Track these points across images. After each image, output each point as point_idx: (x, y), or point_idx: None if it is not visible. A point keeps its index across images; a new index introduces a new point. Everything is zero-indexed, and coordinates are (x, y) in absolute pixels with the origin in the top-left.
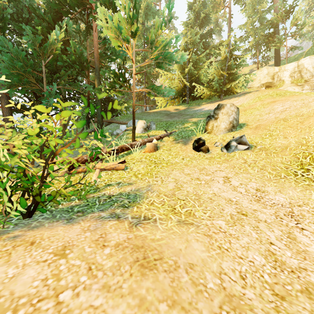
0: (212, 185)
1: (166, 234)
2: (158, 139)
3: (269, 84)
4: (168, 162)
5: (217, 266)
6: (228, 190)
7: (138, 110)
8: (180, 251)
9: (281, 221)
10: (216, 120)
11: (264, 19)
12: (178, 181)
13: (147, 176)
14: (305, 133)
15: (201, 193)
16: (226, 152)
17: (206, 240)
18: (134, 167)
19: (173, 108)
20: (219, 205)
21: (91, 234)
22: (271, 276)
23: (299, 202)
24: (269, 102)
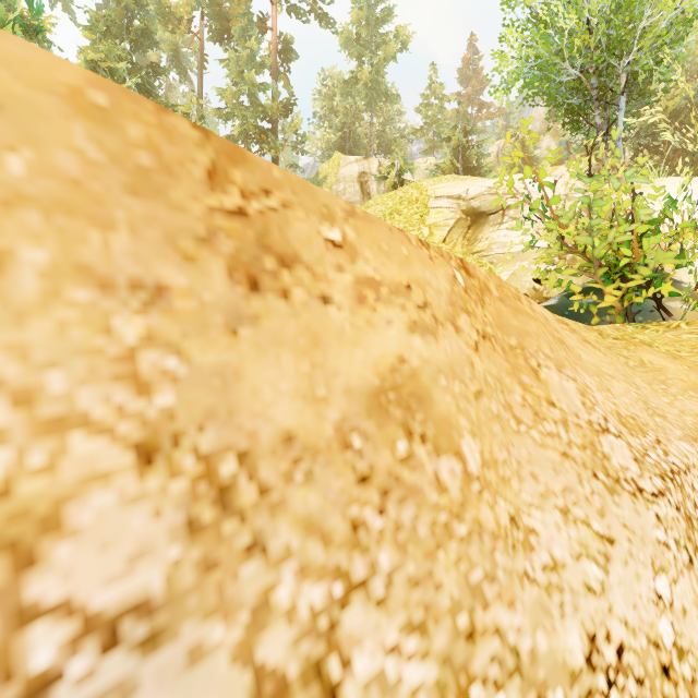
0: None
1: None
2: None
3: None
4: None
5: None
6: None
7: None
8: None
9: None
10: None
11: (257, 100)
12: None
13: None
14: None
15: None
16: None
17: None
18: None
19: None
20: None
21: None
22: None
23: None
24: None
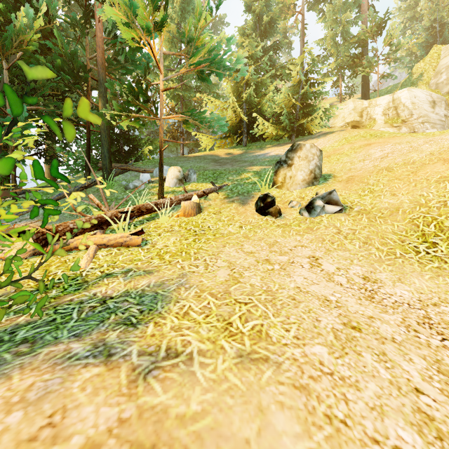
0: (292, 271)
1: (213, 397)
2: (201, 195)
3: (356, 123)
4: (217, 232)
5: None
6: (320, 281)
7: (172, 155)
8: (246, 447)
9: (418, 336)
10: (289, 168)
11: (349, 34)
12: (234, 265)
13: (180, 257)
14: (423, 188)
15: (276, 287)
16: (308, 216)
17: (299, 401)
18: (159, 240)
19: (224, 151)
20: (309, 312)
21: (22, 418)
22: None
23: (433, 298)
24: (362, 145)
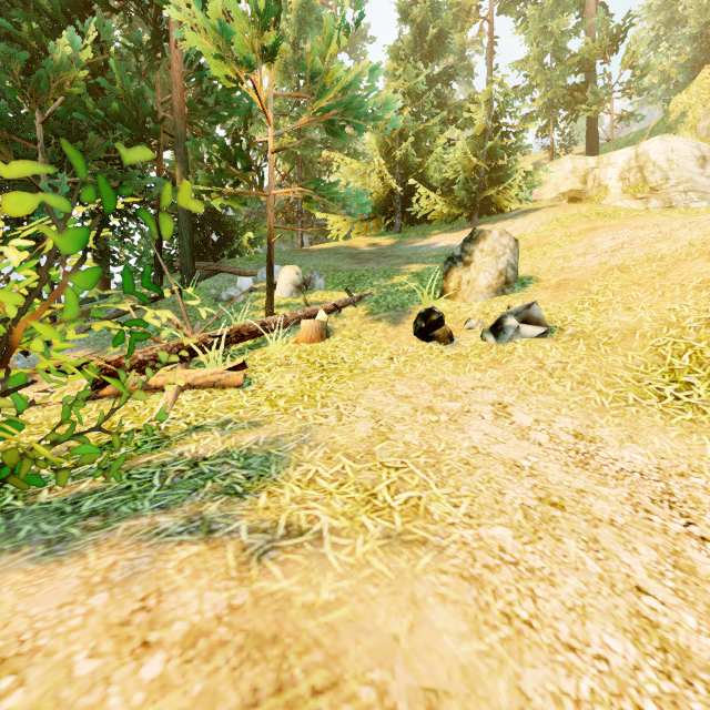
0: (466, 424)
1: (351, 585)
2: (331, 310)
3: (576, 193)
4: (355, 366)
5: (510, 689)
6: (508, 438)
7: (284, 246)
8: (394, 644)
9: (650, 518)
10: (467, 268)
11: (565, 52)
12: (380, 415)
13: (301, 403)
14: (674, 299)
15: (442, 446)
16: (494, 342)
17: (467, 594)
18: (268, 379)
19: (367, 241)
20: (489, 481)
21: (108, 600)
22: (665, 707)
23: (680, 465)
24: (583, 230)
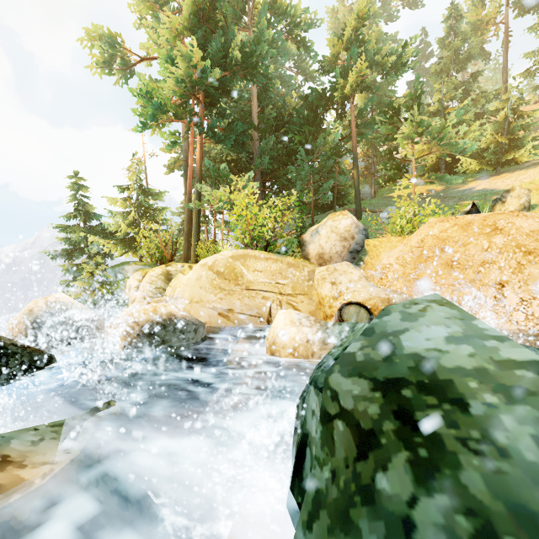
0: None
1: None
2: None
3: None
4: None
5: None
6: None
7: None
8: None
9: None
10: (504, 204)
11: None
12: None
13: None
14: None
15: None
16: None
17: None
18: None
19: (424, 188)
20: None
21: None
22: None
23: None
24: None
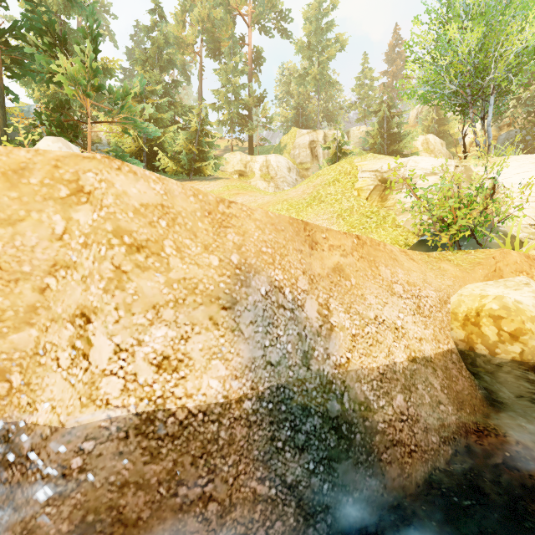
0: None
1: None
2: None
3: (242, 172)
4: None
5: None
6: None
7: None
8: None
9: None
10: None
11: (239, 95)
12: None
13: None
14: None
15: None
16: None
17: None
18: None
19: None
20: None
21: None
22: None
23: None
24: (235, 193)
